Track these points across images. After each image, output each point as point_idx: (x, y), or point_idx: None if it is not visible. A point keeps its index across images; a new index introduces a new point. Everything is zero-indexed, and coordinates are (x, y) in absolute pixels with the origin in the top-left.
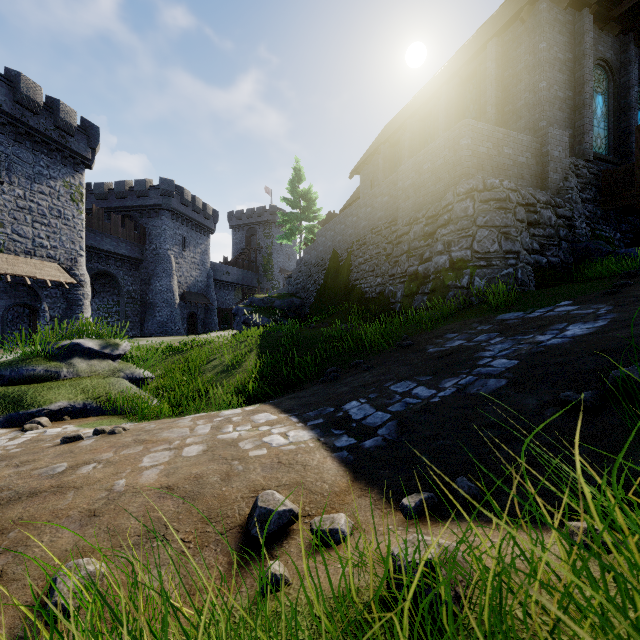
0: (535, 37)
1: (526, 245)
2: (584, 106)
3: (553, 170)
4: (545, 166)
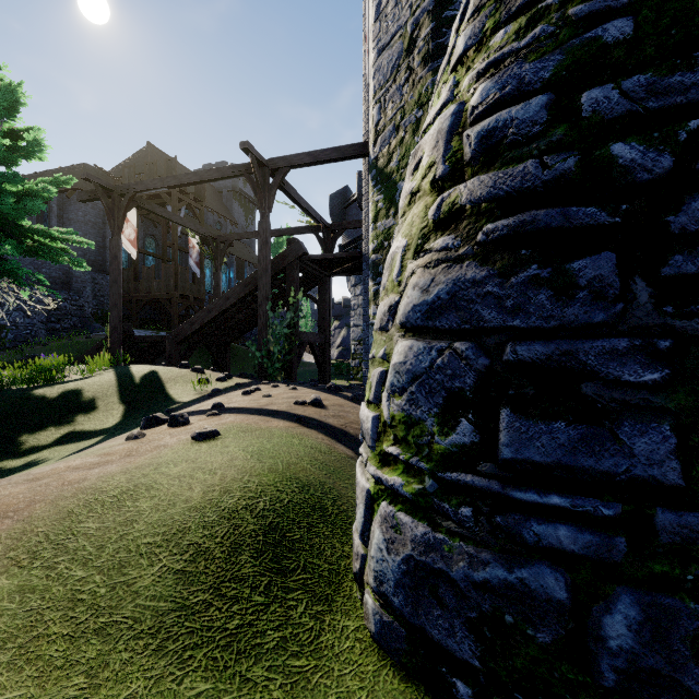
0: (77, 207)
1: (41, 320)
2: (106, 248)
3: (76, 282)
4: (72, 279)
